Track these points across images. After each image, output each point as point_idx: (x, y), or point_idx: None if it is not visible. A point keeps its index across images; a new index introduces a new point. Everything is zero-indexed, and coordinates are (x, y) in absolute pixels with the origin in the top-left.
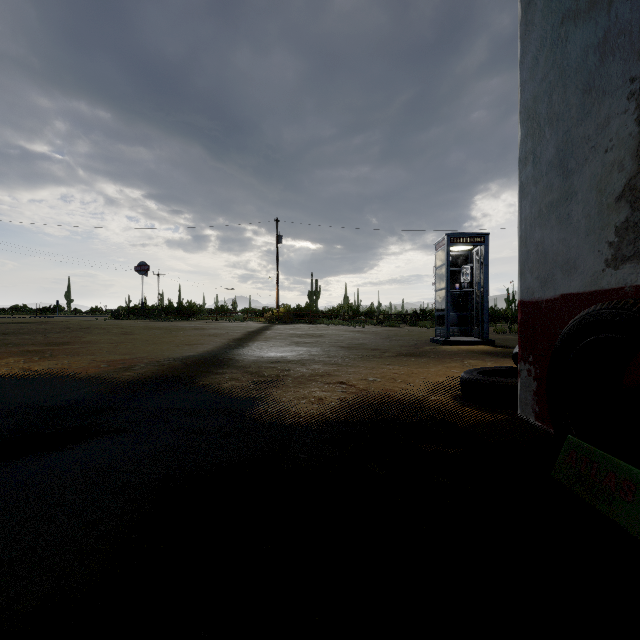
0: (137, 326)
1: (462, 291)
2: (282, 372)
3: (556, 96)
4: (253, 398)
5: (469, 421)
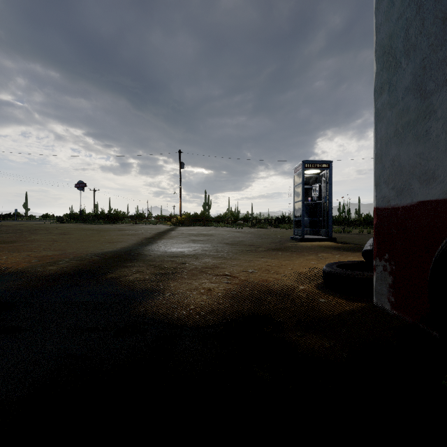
0: (74, 228)
1: (313, 203)
2: (179, 265)
3: (413, 29)
4: (152, 289)
5: (336, 310)
